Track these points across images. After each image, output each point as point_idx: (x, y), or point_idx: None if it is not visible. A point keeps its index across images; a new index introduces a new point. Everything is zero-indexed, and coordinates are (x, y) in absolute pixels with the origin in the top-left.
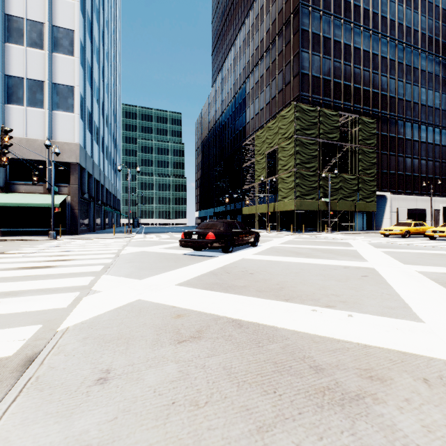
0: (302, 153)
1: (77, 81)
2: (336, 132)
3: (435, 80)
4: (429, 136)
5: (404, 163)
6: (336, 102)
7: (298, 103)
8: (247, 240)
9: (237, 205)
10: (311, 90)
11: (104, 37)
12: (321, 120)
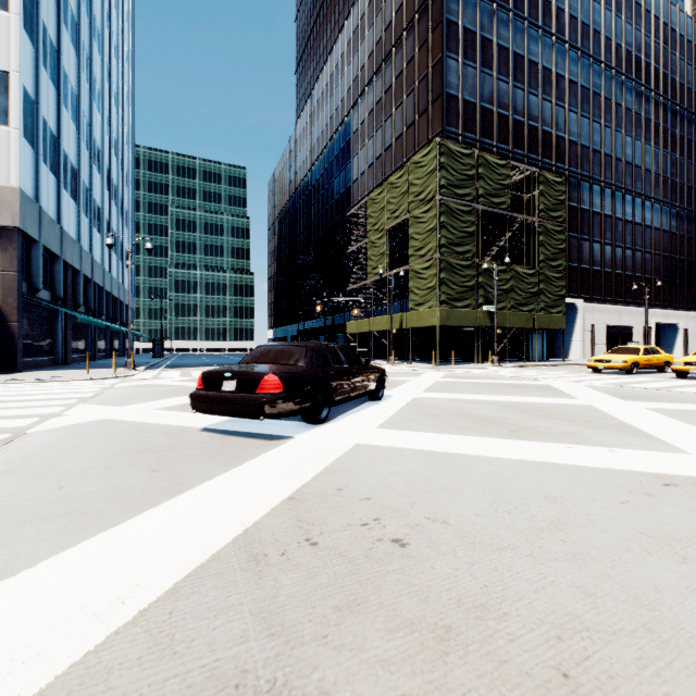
0: (449, 227)
1: (15, 61)
2: (504, 195)
3: (645, 126)
4: (637, 212)
5: (602, 253)
6: (502, 147)
7: (444, 140)
8: (363, 387)
9: (338, 319)
10: (462, 124)
11: (93, 6)
12: (481, 173)
